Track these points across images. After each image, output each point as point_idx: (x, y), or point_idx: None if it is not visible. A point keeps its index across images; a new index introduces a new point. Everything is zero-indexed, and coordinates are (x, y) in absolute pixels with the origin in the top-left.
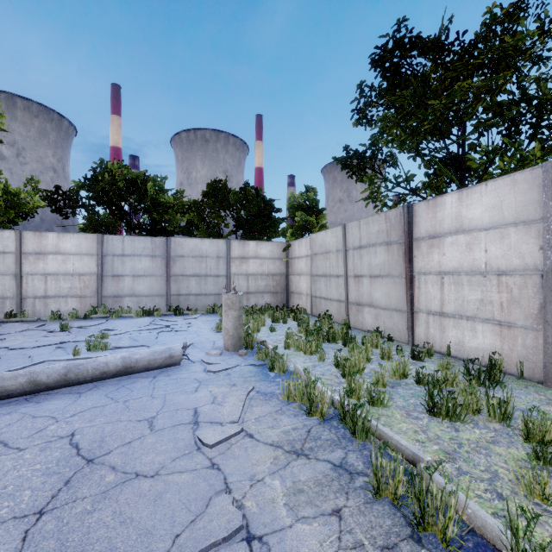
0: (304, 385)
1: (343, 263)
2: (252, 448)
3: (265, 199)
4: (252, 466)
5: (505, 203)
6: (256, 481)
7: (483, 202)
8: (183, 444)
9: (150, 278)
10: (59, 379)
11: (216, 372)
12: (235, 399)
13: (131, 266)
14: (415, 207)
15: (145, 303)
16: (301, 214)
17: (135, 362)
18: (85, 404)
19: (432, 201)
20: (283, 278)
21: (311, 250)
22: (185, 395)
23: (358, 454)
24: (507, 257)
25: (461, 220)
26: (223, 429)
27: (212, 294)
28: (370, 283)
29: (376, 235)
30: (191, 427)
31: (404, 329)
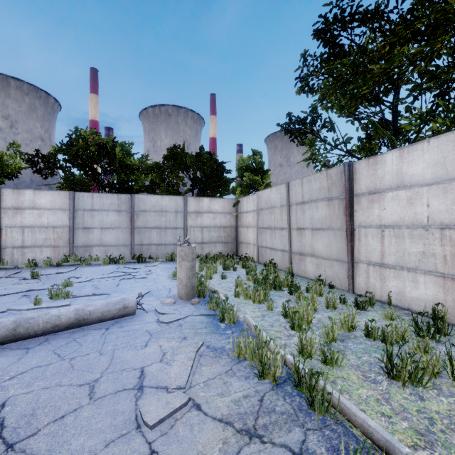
0: (254, 343)
1: (287, 217)
2: (198, 425)
3: (217, 162)
4: (197, 454)
5: (449, 159)
6: None
7: (425, 158)
8: (121, 420)
9: (116, 230)
10: (8, 335)
11: (168, 323)
12: (184, 357)
13: (99, 219)
14: (355, 165)
15: (112, 252)
16: (249, 174)
17: (89, 314)
18: (29, 363)
19: (372, 159)
20: (233, 230)
21: (258, 205)
22: (133, 351)
23: (319, 435)
24: (451, 211)
25: (402, 176)
26: (168, 398)
27: (171, 244)
28: (312, 235)
29: (318, 191)
30: (135, 394)
31: (344, 278)
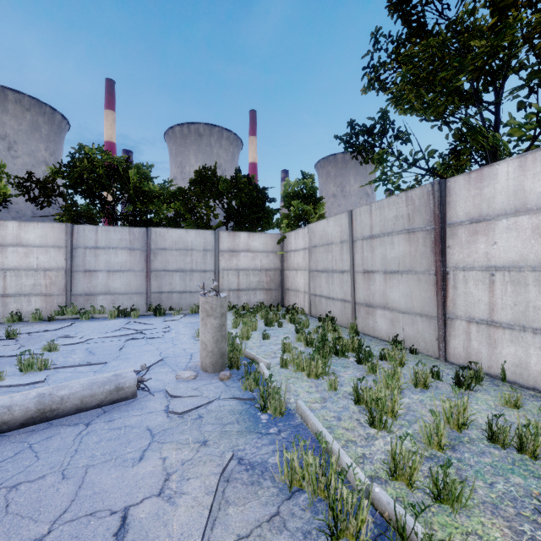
0: (317, 464)
1: (349, 256)
2: None
3: (257, 188)
4: None
5: None
6: None
7: None
8: None
9: (127, 273)
10: None
11: (181, 413)
12: (199, 487)
13: (106, 259)
14: (449, 183)
15: (121, 301)
16: (297, 203)
17: (60, 402)
18: None
19: (476, 173)
20: (277, 273)
21: (310, 242)
22: (119, 470)
23: None
24: None
25: (524, 195)
26: None
27: (198, 291)
28: (384, 280)
29: (393, 221)
30: None
31: (432, 340)
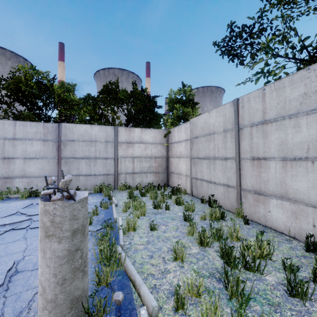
0: None
1: (234, 144)
2: None
3: (149, 97)
4: None
5: None
6: None
7: None
8: None
9: (41, 160)
10: None
11: None
12: None
13: (22, 149)
14: None
15: (36, 183)
16: (179, 106)
17: None
18: None
19: None
20: (164, 160)
21: (192, 134)
22: None
23: None
24: None
25: None
26: None
27: (101, 174)
28: (283, 168)
29: (299, 100)
30: None
31: None
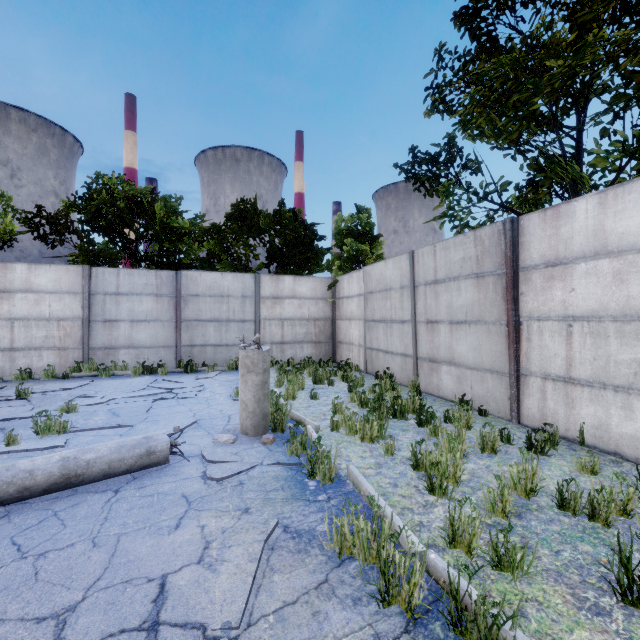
0: (369, 529)
1: (410, 304)
2: None
3: (305, 223)
4: None
5: None
6: None
7: None
8: None
9: (154, 323)
10: None
11: (220, 479)
12: (242, 555)
13: (129, 308)
14: (522, 221)
15: (147, 356)
16: (351, 241)
17: (85, 466)
18: None
19: (552, 210)
20: (328, 323)
21: (365, 287)
22: (154, 538)
23: None
24: None
25: (605, 236)
26: None
27: (236, 345)
28: (450, 331)
29: (460, 263)
30: None
31: (503, 400)
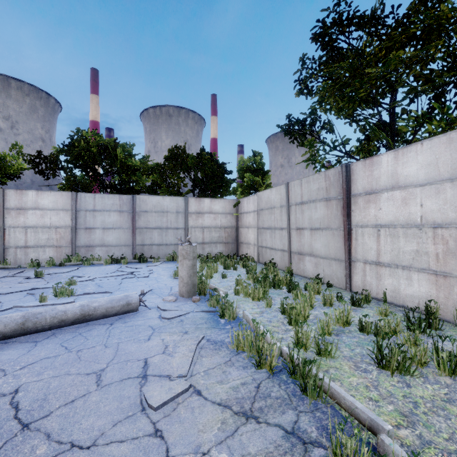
0: (252, 336)
1: (286, 217)
2: (199, 408)
3: (218, 163)
4: (198, 433)
5: (441, 161)
6: (201, 455)
7: (419, 160)
8: (127, 404)
9: (118, 230)
10: (17, 328)
11: (169, 318)
12: (186, 349)
13: (101, 219)
14: (352, 166)
15: (113, 252)
16: (249, 175)
17: (93, 310)
18: (38, 355)
19: (369, 160)
20: (233, 230)
21: (258, 206)
22: (137, 344)
23: (310, 416)
24: (443, 211)
25: (397, 177)
26: (171, 385)
27: (172, 244)
28: (311, 235)
29: (316, 192)
30: (139, 382)
31: (342, 277)
